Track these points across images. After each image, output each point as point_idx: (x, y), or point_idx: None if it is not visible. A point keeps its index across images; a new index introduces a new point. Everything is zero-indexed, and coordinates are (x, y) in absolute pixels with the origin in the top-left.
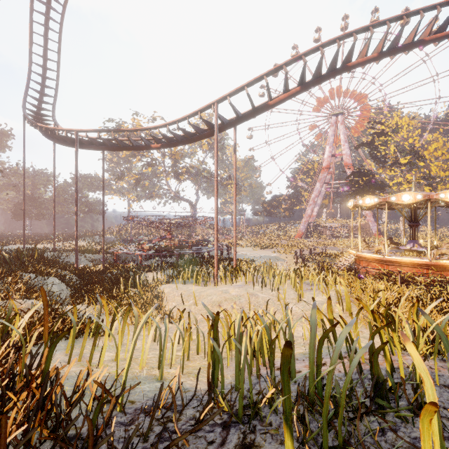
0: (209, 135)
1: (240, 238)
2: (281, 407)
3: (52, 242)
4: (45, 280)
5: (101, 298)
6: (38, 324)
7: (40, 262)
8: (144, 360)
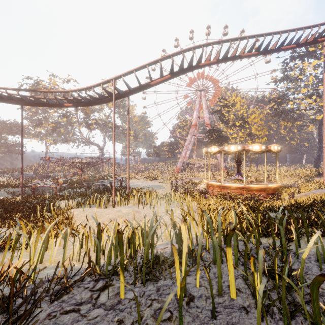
0: (109, 100)
1: (136, 172)
2: (132, 269)
3: None
4: None
5: (19, 219)
6: None
7: None
8: (53, 259)
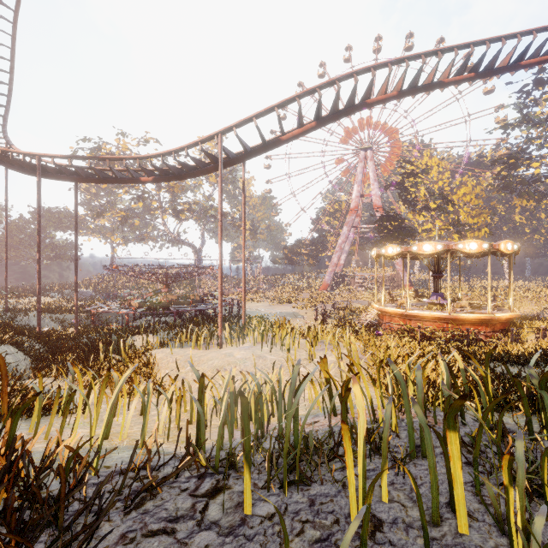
0: (212, 170)
1: (255, 291)
2: (260, 459)
3: (3, 299)
4: None
5: (73, 365)
6: None
7: None
8: (125, 433)
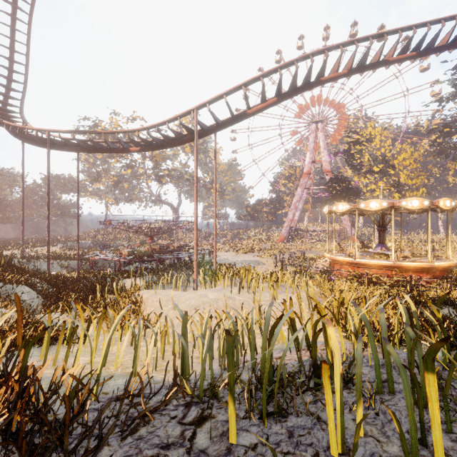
0: (189, 140)
1: (223, 242)
2: (238, 389)
3: (20, 248)
4: (13, 289)
5: (76, 303)
6: (9, 332)
7: (7, 270)
8: (119, 361)
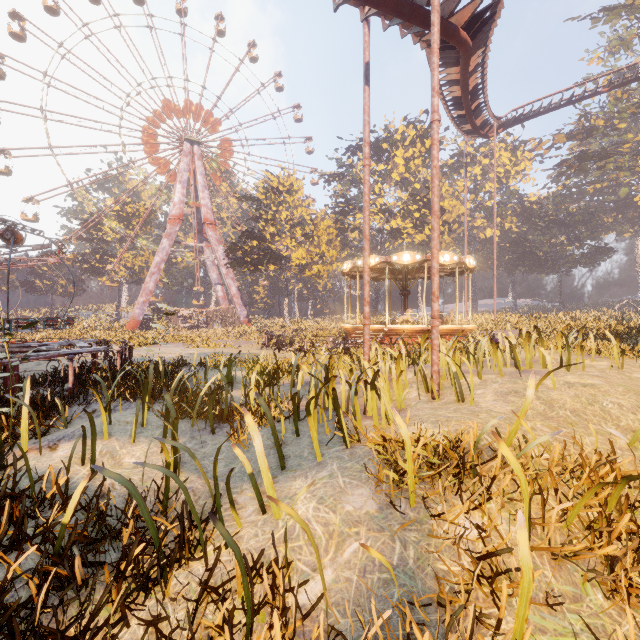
0: None
1: None
2: None
3: None
4: None
5: None
6: None
7: None
8: None
